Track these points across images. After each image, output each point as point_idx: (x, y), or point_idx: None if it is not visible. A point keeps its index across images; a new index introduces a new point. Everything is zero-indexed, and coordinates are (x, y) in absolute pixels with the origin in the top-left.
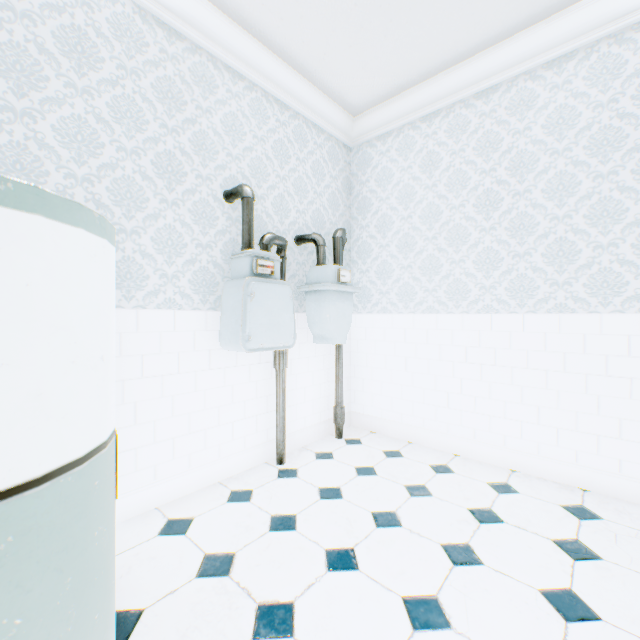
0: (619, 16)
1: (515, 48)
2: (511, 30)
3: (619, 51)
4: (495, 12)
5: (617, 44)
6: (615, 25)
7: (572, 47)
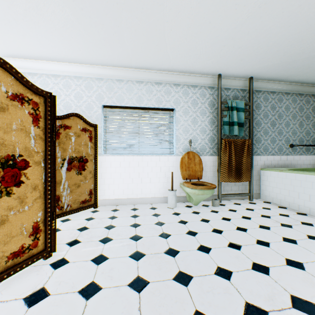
0: (47, 70)
1: (17, 63)
2: (14, 56)
3: (49, 80)
4: (2, 48)
5: (48, 78)
6: (47, 72)
7: (36, 72)
